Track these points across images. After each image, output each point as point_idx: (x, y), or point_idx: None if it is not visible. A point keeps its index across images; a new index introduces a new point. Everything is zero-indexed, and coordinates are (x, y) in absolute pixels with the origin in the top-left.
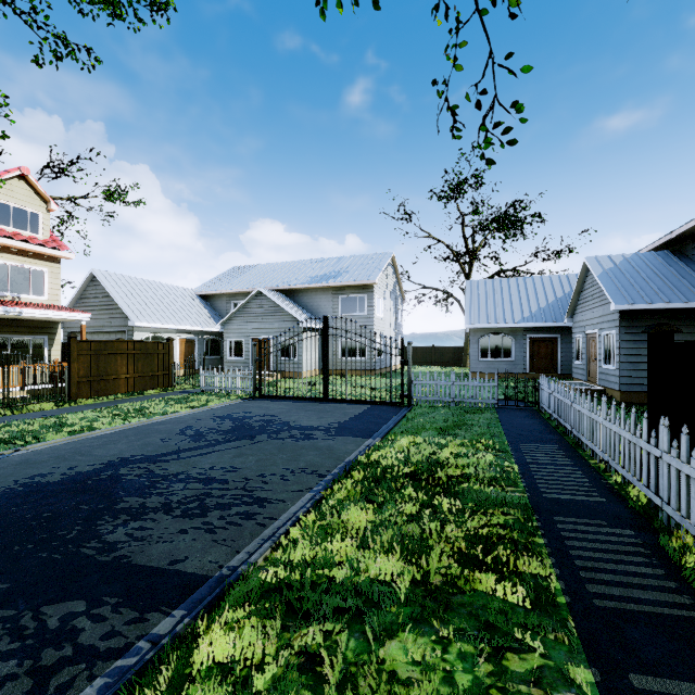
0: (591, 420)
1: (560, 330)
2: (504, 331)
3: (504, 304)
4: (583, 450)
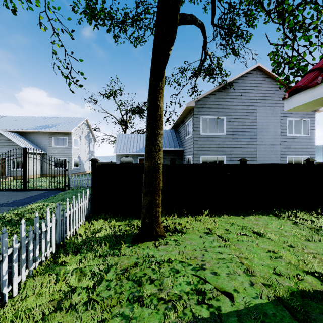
0: None
1: None
2: (130, 156)
3: (130, 145)
4: None
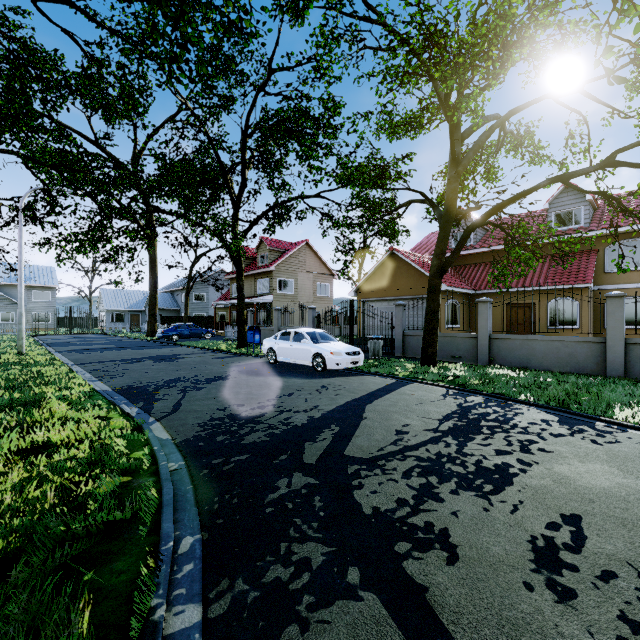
0: None
1: (142, 312)
2: (121, 311)
3: (120, 301)
4: None
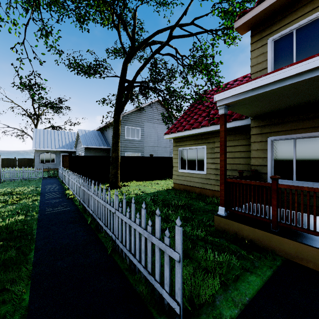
0: (64, 175)
1: (73, 152)
2: (51, 152)
3: (52, 141)
4: (63, 183)
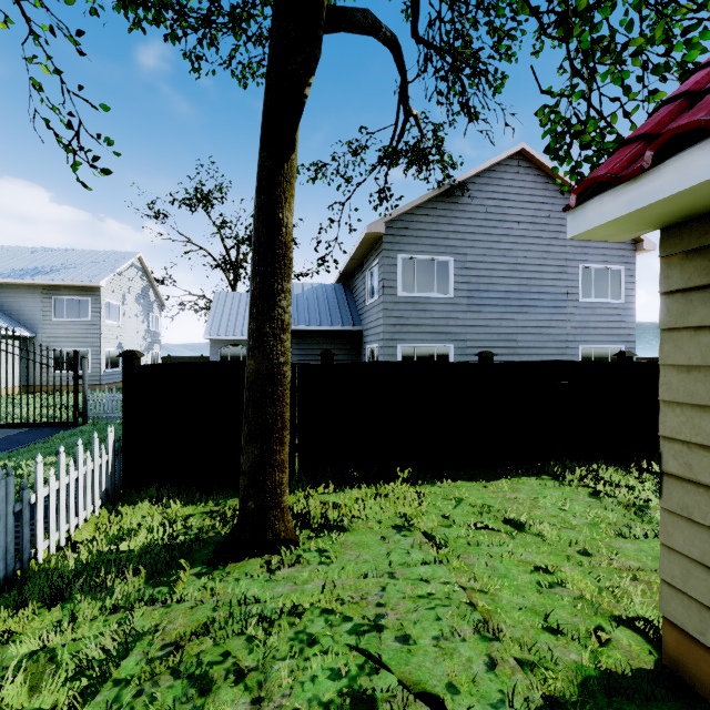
0: None
1: None
2: (243, 343)
3: (245, 317)
4: None
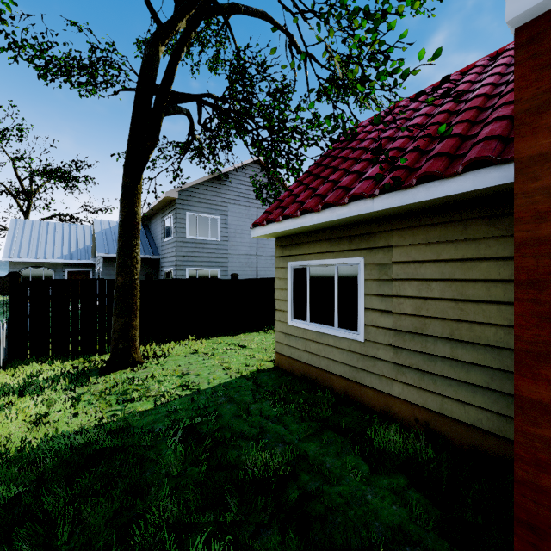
0: None
1: (93, 266)
2: (45, 265)
3: (47, 243)
4: None
